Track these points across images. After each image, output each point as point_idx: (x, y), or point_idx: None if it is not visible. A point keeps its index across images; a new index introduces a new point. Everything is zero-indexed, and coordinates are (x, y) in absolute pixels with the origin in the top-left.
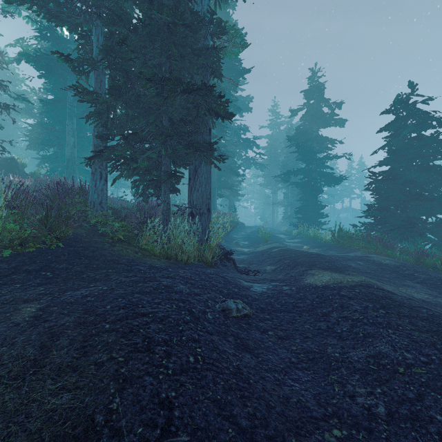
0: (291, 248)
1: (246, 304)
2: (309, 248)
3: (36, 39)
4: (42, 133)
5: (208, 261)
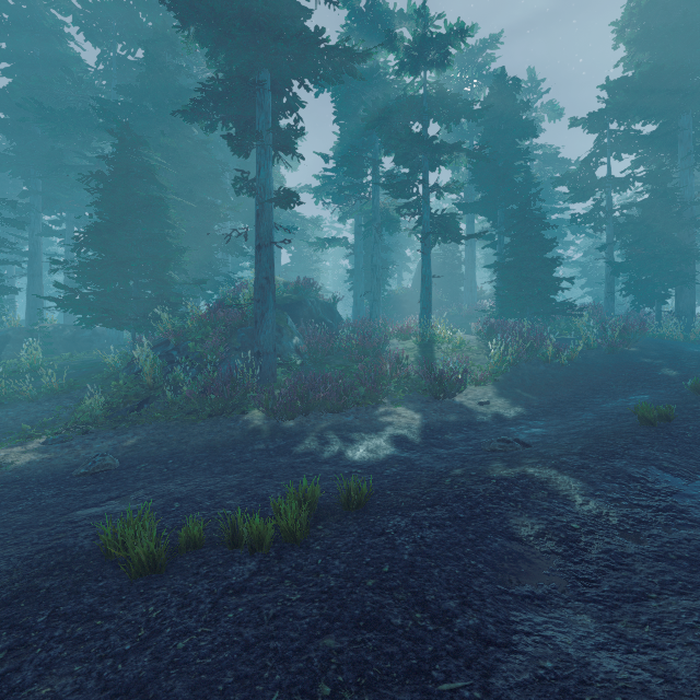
0: None
1: None
2: None
3: None
4: None
5: (691, 341)
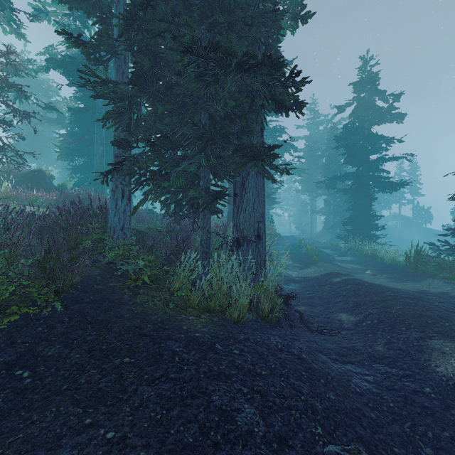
0: (358, 278)
1: (368, 447)
2: (375, 274)
3: (64, 44)
4: (71, 143)
5: (266, 315)
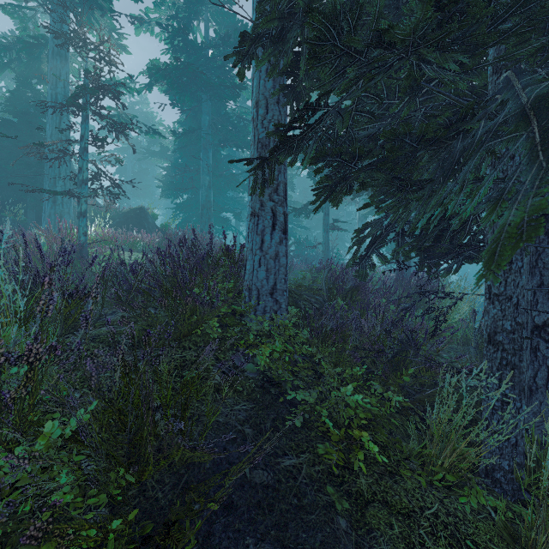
0: None
1: None
2: None
3: (167, 53)
4: (175, 176)
5: None
